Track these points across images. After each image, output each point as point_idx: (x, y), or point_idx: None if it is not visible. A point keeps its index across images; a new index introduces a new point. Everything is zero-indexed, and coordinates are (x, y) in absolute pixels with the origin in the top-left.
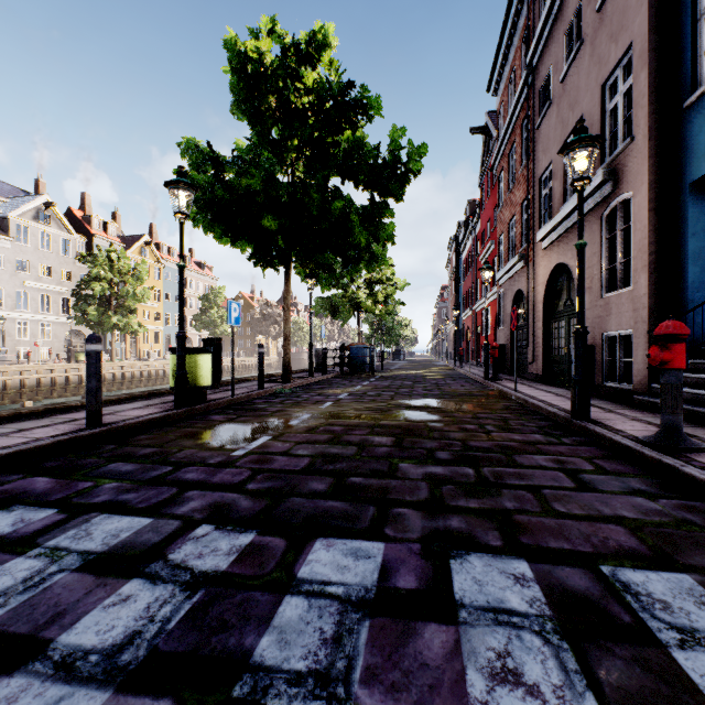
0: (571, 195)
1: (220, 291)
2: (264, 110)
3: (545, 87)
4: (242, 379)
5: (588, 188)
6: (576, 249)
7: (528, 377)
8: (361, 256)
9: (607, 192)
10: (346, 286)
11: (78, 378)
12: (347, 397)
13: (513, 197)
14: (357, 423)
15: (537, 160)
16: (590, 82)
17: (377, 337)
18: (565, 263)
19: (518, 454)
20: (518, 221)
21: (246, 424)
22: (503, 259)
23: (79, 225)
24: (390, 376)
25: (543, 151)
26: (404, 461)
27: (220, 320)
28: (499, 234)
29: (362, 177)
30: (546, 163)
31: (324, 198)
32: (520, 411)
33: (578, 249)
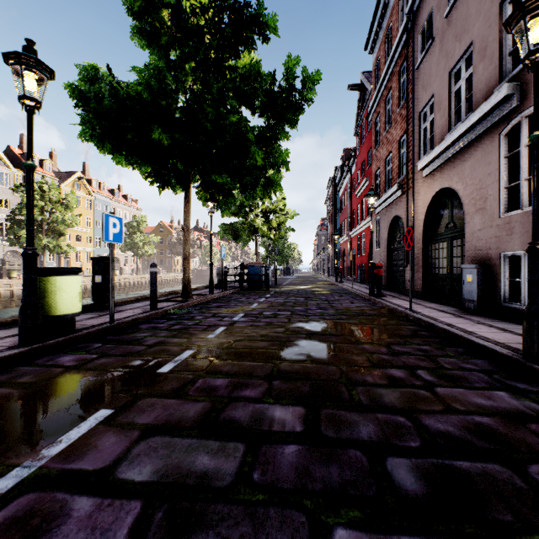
0: (455, 123)
1: (143, 219)
2: (159, 27)
3: (426, 29)
4: (142, 297)
5: (486, 107)
6: (532, 143)
7: (406, 293)
8: (258, 181)
9: (510, 107)
10: (246, 215)
11: (10, 292)
12: (242, 318)
13: (390, 136)
14: (249, 368)
15: (416, 98)
16: (484, 4)
17: (271, 257)
18: (447, 189)
19: (531, 462)
20: (395, 156)
21: (95, 375)
22: (380, 191)
23: (18, 161)
24: (283, 291)
25: (423, 88)
26: (339, 507)
27: (142, 243)
28: (375, 170)
29: (259, 105)
30: (427, 98)
31: (219, 114)
32: (434, 339)
33: (536, 142)
